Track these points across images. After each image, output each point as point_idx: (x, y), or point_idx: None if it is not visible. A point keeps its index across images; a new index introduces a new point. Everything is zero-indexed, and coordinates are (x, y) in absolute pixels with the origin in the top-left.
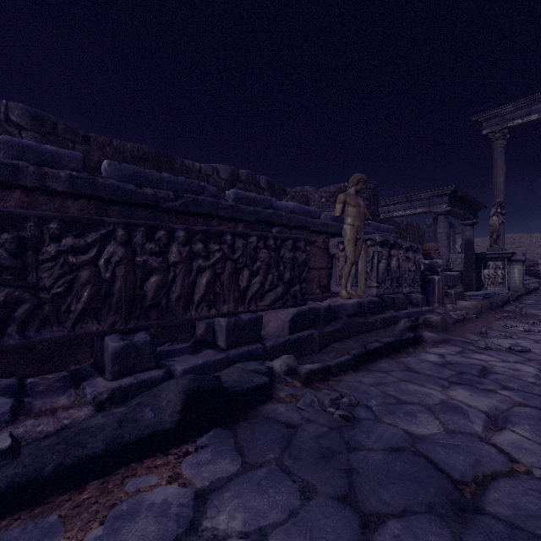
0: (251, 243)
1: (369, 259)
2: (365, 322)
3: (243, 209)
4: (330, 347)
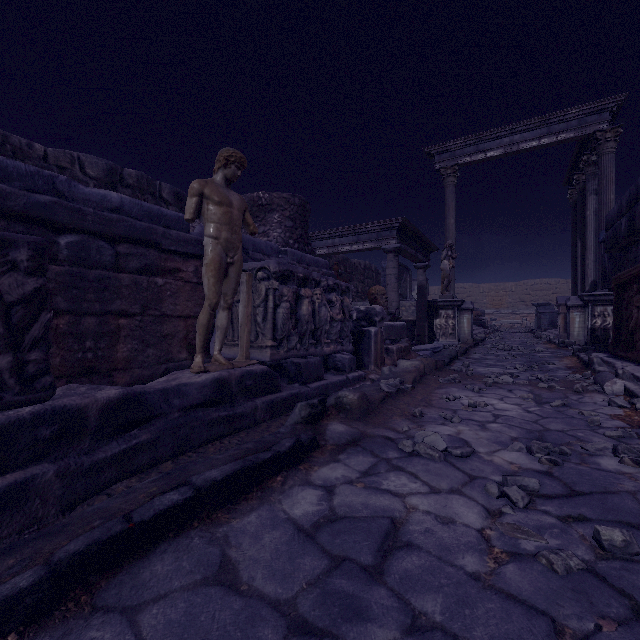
0: None
1: (261, 300)
2: (227, 416)
3: None
4: (100, 497)
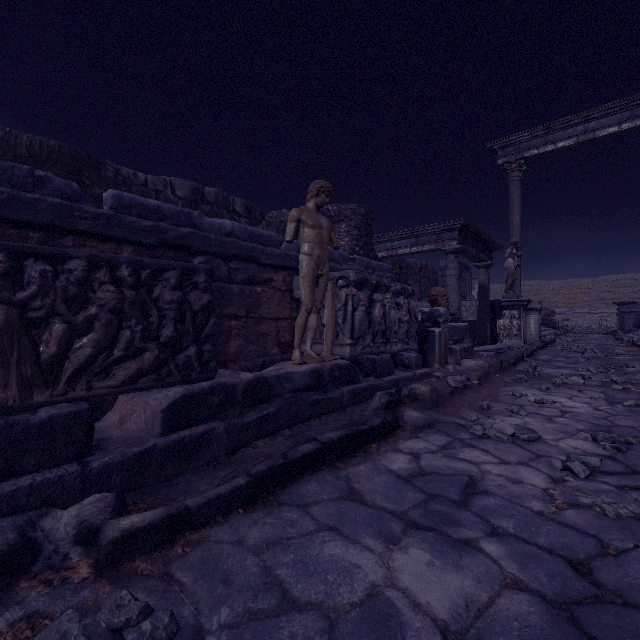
0: (71, 272)
1: (341, 305)
2: (323, 399)
3: (131, 222)
4: (249, 448)
